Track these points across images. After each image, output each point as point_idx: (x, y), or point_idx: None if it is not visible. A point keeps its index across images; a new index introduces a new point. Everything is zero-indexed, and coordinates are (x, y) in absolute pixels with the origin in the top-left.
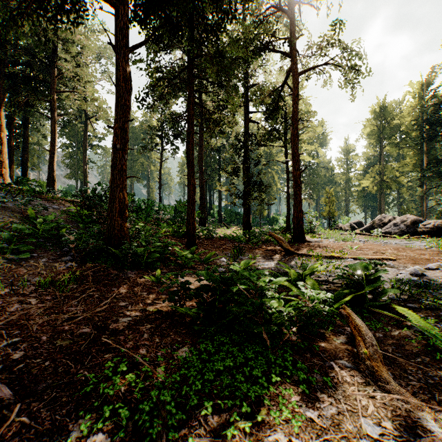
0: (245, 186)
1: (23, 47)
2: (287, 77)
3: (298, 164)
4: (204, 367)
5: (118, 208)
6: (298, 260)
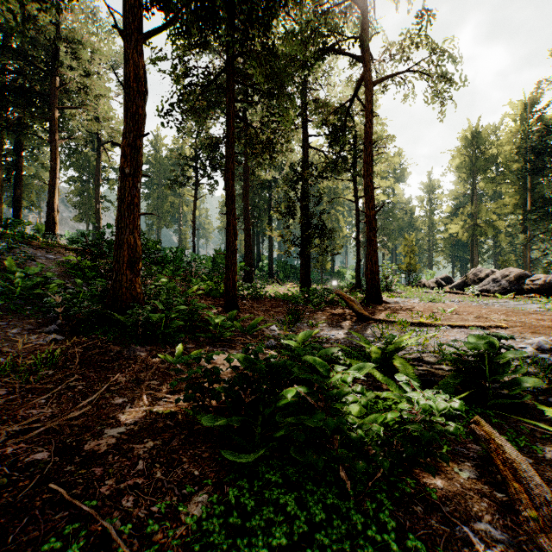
0: (303, 231)
1: (13, 49)
2: (358, 87)
3: (372, 201)
4: (233, 547)
5: (127, 257)
6: (376, 328)
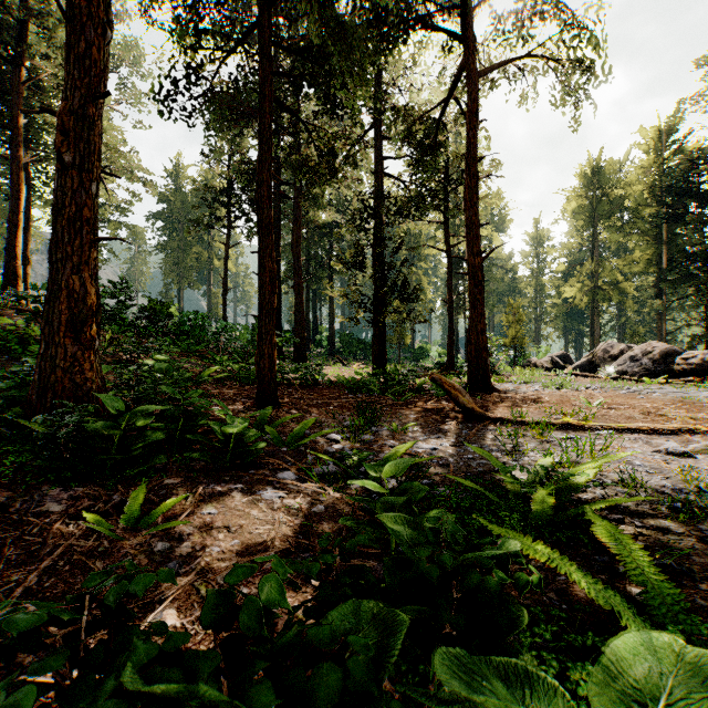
0: (376, 289)
1: None
2: (456, 82)
3: (477, 244)
4: None
5: (66, 313)
6: (498, 434)
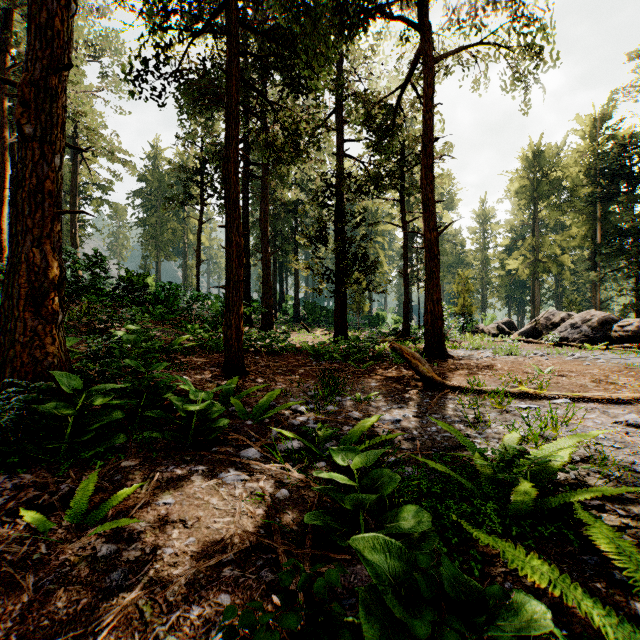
0: (338, 262)
1: None
2: (413, 68)
3: (433, 219)
4: None
5: (26, 287)
6: (458, 403)
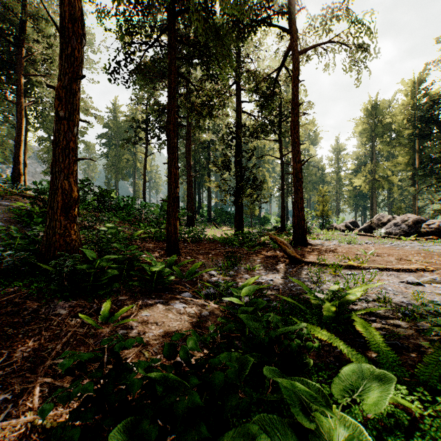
0: (237, 182)
1: None
2: (286, 57)
3: (298, 155)
4: None
5: (61, 202)
6: (309, 271)
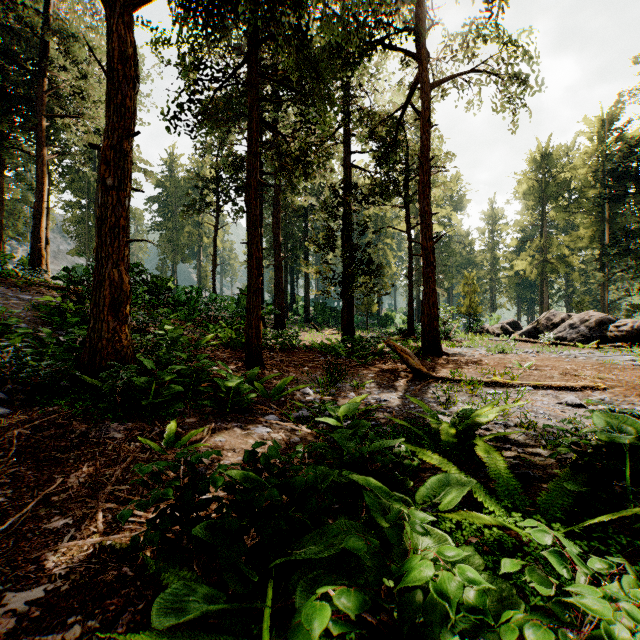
0: (345, 267)
1: None
2: (412, 91)
3: (430, 230)
4: None
5: (109, 297)
6: (438, 390)
